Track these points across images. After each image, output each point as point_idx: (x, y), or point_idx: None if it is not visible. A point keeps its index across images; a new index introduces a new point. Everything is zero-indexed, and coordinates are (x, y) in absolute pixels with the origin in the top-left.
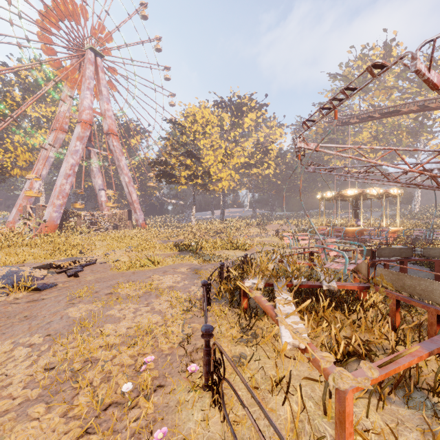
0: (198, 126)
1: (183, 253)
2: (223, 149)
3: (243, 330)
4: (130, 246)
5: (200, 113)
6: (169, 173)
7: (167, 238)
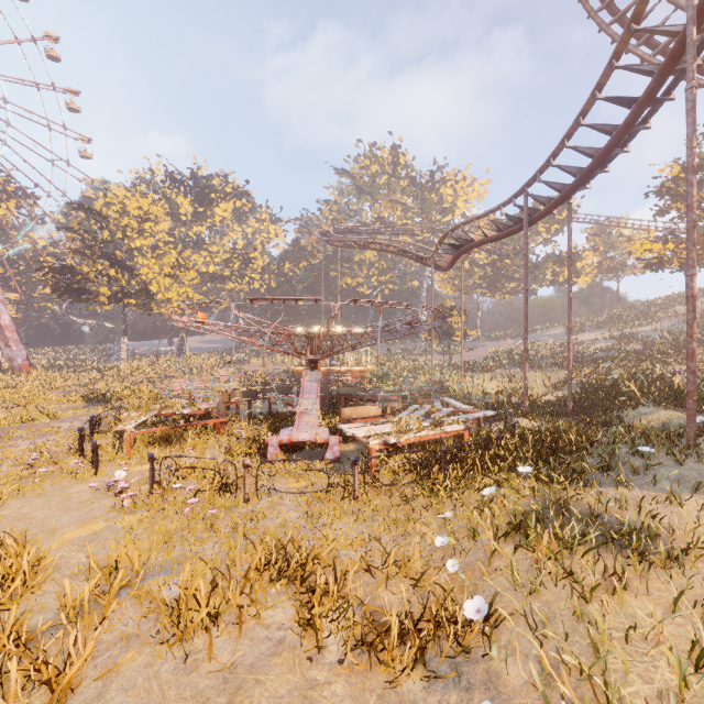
0: (131, 218)
1: (92, 405)
2: (176, 254)
3: (117, 441)
4: (7, 401)
5: (134, 201)
6: (78, 287)
7: (73, 387)
